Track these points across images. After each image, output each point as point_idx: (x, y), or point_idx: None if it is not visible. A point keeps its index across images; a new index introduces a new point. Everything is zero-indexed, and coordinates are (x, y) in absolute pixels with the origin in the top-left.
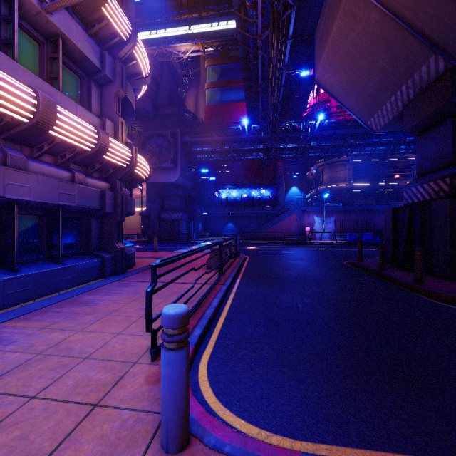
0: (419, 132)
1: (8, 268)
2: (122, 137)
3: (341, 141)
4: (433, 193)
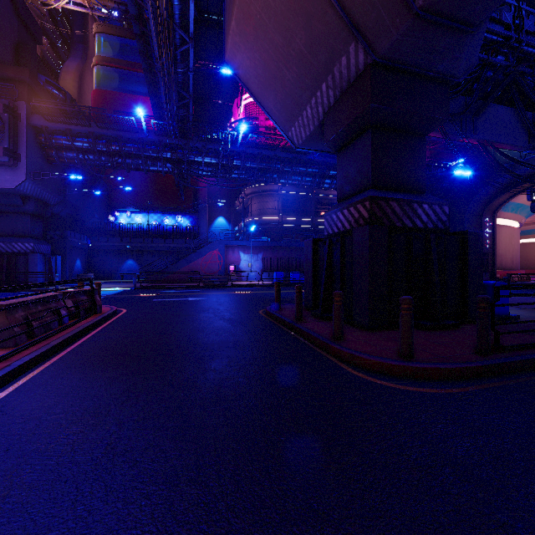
0: (339, 148)
1: None
2: None
3: (268, 164)
4: (353, 221)
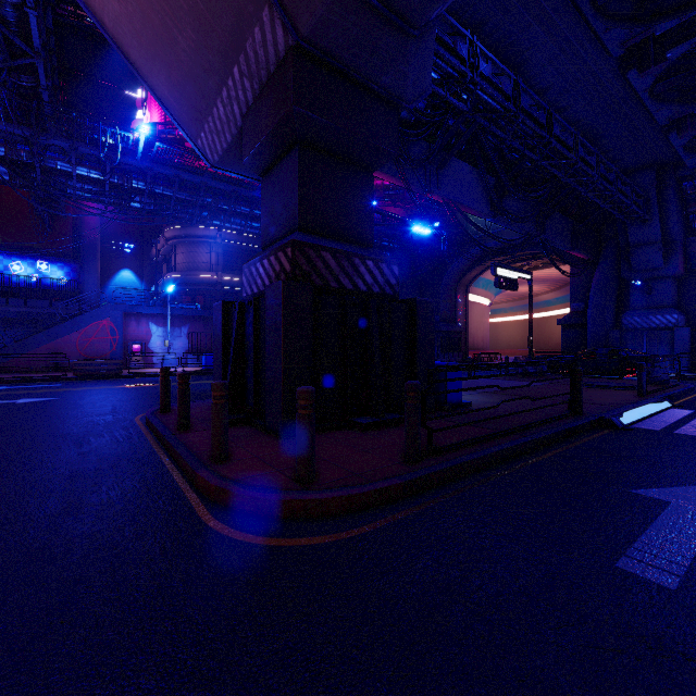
0: (264, 170)
1: None
2: None
3: (192, 195)
4: (274, 276)
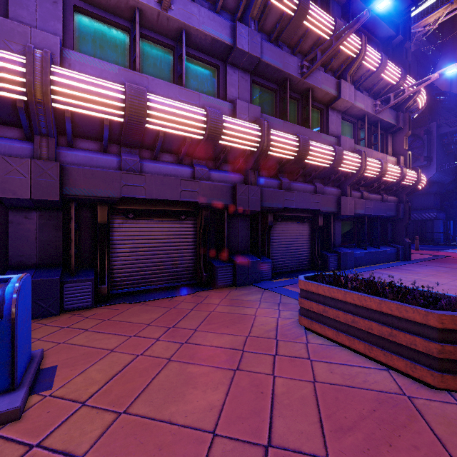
0: None
1: (361, 247)
2: (409, 164)
3: None
4: None
